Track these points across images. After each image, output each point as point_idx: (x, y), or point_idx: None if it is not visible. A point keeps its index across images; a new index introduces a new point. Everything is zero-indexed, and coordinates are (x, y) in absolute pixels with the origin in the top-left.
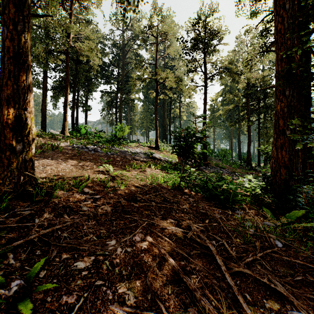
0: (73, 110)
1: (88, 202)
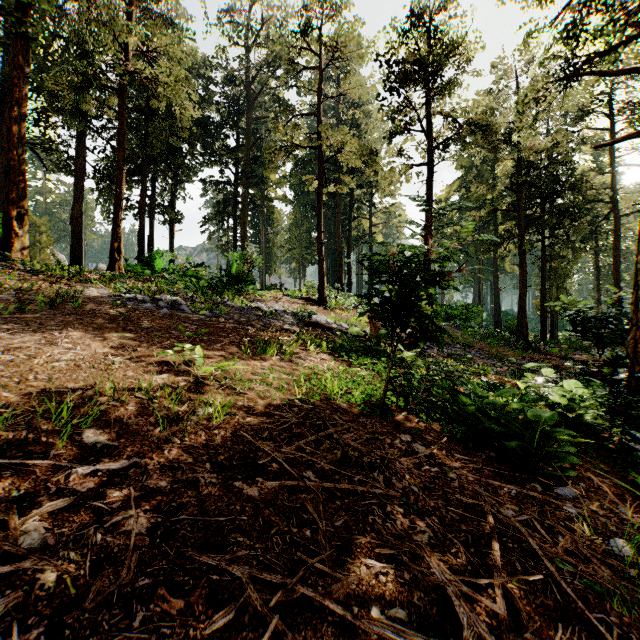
0: (140, 220)
1: (64, 502)
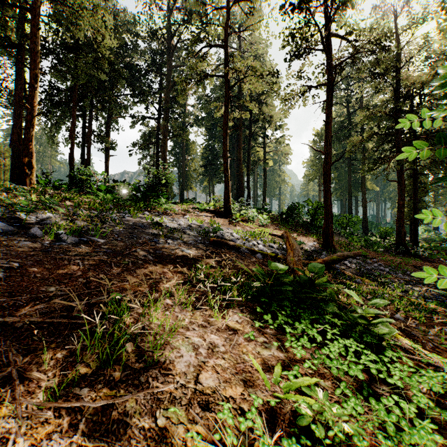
0: (71, 143)
1: None
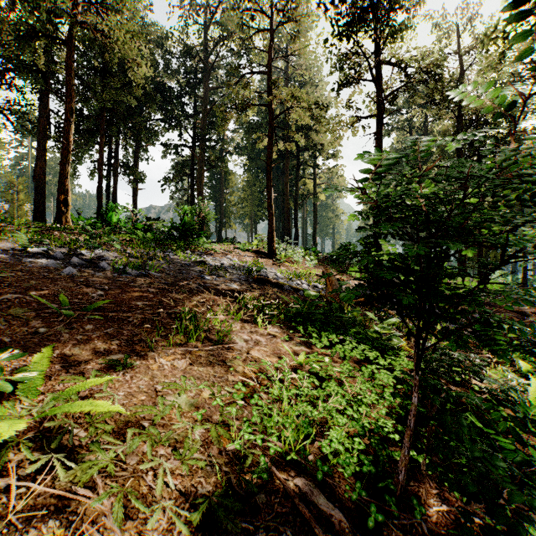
0: (99, 177)
1: None
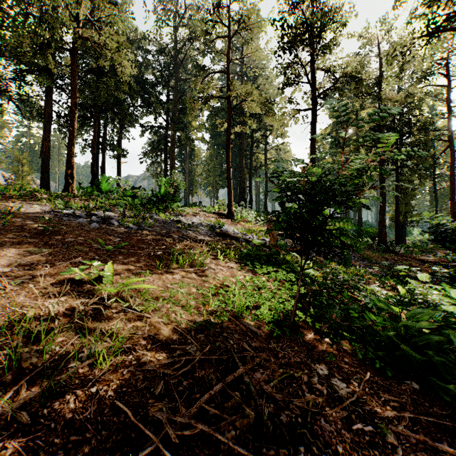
0: (93, 154)
1: None
